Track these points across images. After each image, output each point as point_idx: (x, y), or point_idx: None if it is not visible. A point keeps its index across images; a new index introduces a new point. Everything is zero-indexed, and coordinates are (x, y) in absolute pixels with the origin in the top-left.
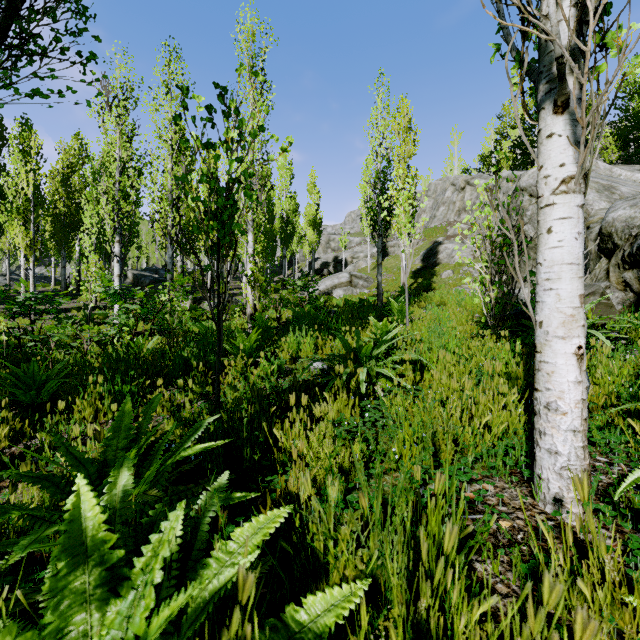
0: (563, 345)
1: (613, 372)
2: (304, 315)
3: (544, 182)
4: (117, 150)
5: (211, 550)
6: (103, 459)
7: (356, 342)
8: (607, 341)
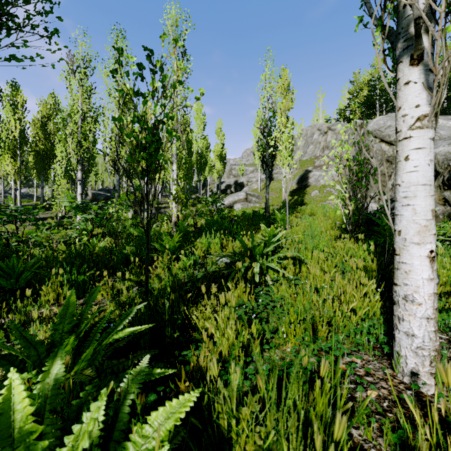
0: (418, 249)
1: (445, 266)
2: (213, 222)
3: (402, 120)
4: (79, 104)
5: (131, 429)
6: (51, 341)
7: (251, 243)
8: (438, 243)
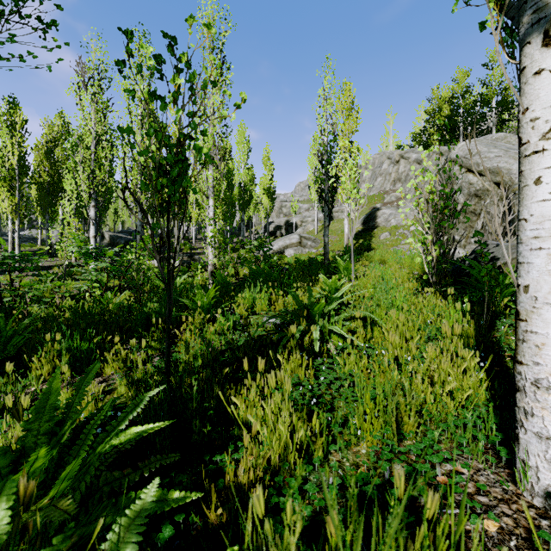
0: None
1: None
2: (259, 272)
3: (531, 126)
4: (93, 125)
5: None
6: (20, 447)
7: (308, 299)
8: None
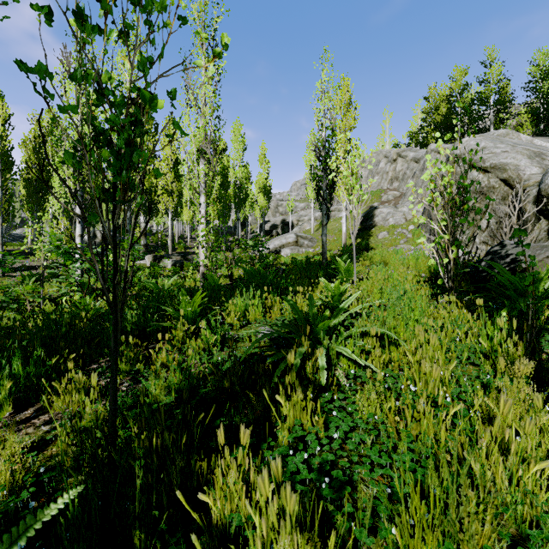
0: None
1: None
2: (254, 274)
3: None
4: (79, 117)
5: None
6: None
7: (309, 310)
8: None
